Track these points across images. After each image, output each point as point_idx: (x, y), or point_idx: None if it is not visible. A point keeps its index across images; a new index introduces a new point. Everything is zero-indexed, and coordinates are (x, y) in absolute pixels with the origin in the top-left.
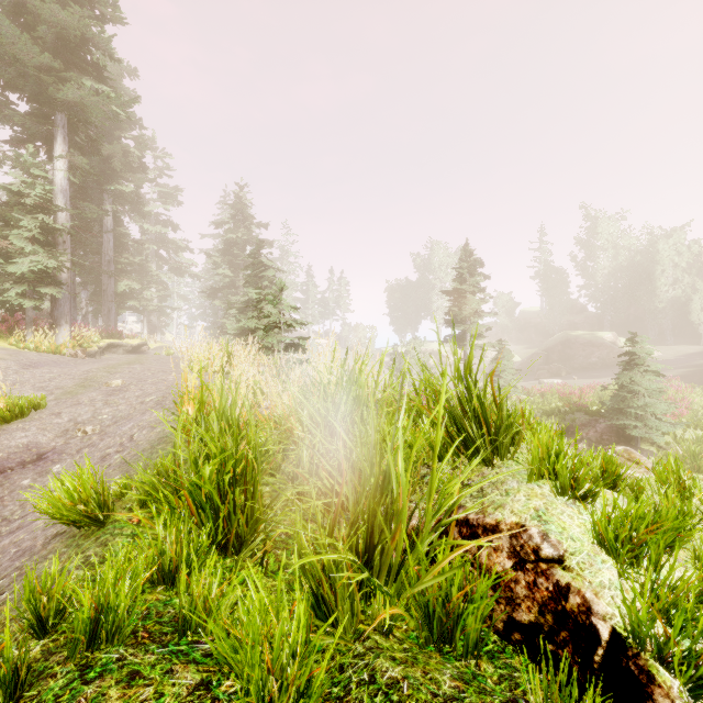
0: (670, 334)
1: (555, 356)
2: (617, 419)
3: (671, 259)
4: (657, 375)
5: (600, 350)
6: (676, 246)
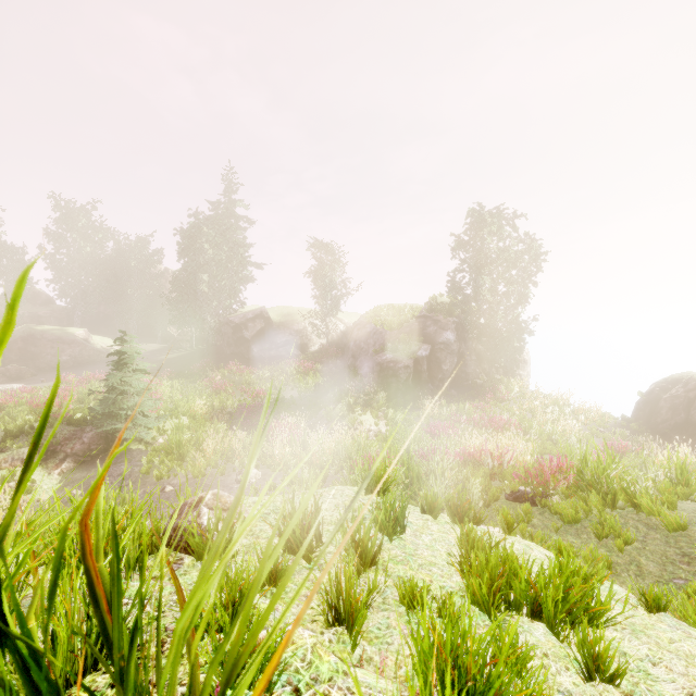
0: (136, 333)
1: (14, 355)
2: (108, 423)
3: (137, 267)
4: (145, 373)
5: (72, 348)
6: (140, 256)
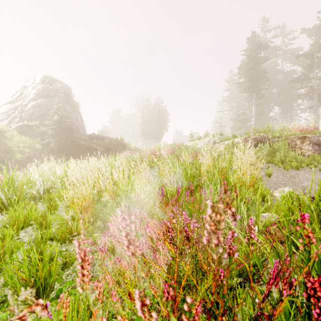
0: None
1: None
2: None
3: None
4: None
5: None
6: None
